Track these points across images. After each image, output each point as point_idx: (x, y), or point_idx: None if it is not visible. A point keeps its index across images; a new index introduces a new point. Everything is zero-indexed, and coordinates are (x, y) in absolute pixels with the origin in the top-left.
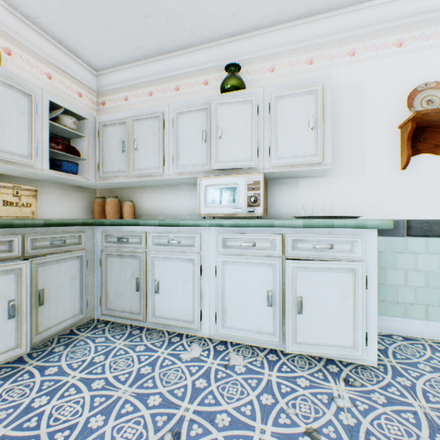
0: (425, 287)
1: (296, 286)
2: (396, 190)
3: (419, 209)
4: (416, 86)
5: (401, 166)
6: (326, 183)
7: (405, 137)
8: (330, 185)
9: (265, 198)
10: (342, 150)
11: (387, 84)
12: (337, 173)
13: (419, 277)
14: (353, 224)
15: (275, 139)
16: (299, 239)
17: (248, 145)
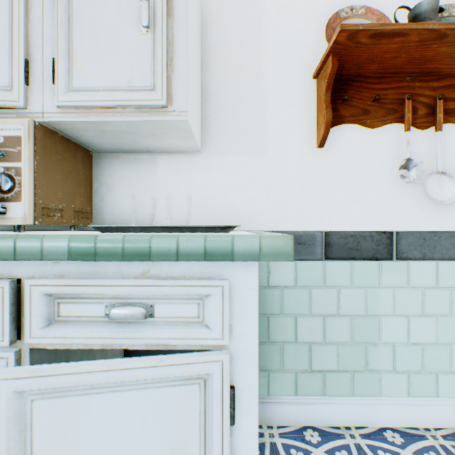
0: (351, 341)
1: (34, 447)
2: (311, 181)
3: (342, 214)
4: (339, 10)
5: (317, 140)
6: (203, 164)
7: (324, 88)
8: (210, 170)
9: (62, 184)
10: (229, 106)
11: (298, 1)
12: (221, 148)
13: (343, 326)
14: (201, 249)
15: (68, 45)
16: (65, 293)
17: (3, 51)
